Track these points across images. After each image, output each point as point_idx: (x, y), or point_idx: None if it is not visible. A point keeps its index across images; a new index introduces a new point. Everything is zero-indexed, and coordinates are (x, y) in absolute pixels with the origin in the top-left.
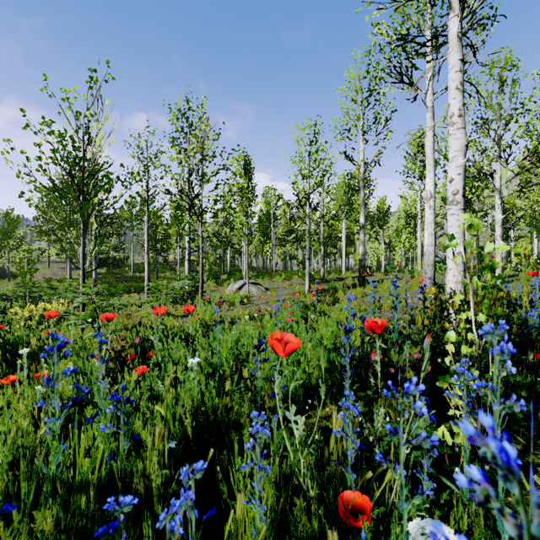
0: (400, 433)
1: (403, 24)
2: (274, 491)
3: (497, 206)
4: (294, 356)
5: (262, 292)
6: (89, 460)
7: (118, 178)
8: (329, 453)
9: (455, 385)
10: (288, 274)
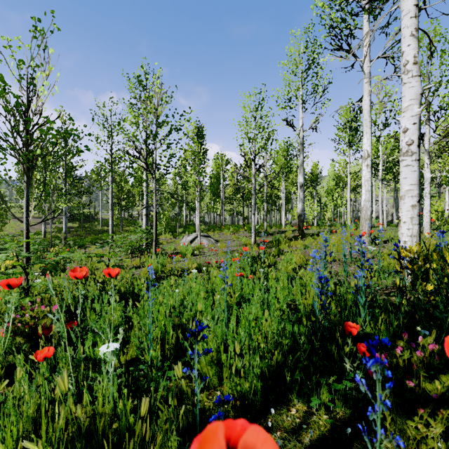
0: None
1: None
2: None
3: (426, 165)
4: (245, 329)
5: (213, 244)
6: None
7: (67, 131)
8: None
9: None
10: (236, 228)
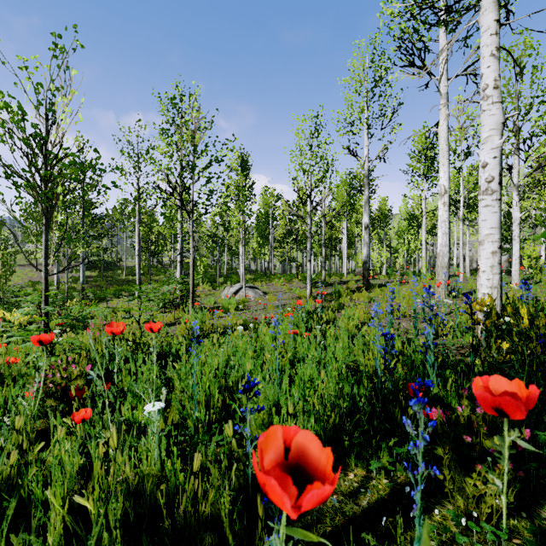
0: None
1: (415, 1)
2: None
3: (515, 203)
4: (300, 390)
5: (260, 296)
6: None
7: (91, 165)
8: None
9: None
10: (288, 277)
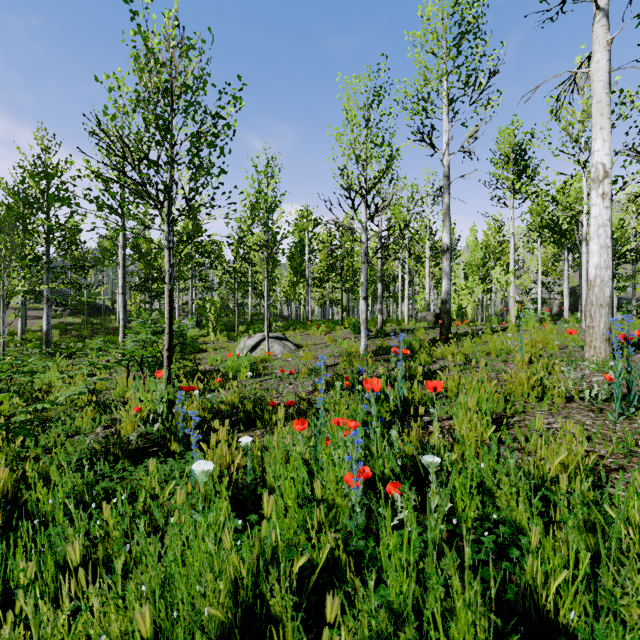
0: None
1: None
2: None
3: None
4: None
5: (291, 351)
6: None
7: None
8: None
9: None
10: (330, 324)
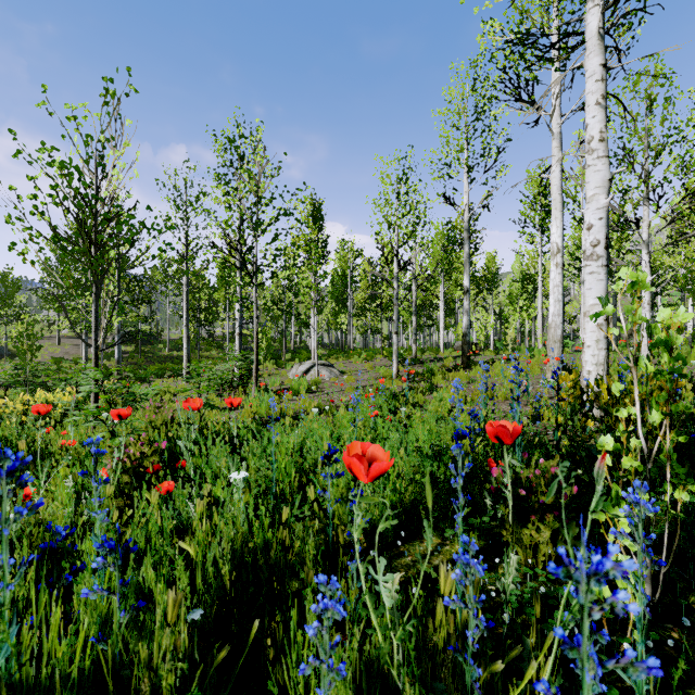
0: (584, 646)
1: (522, 23)
2: (352, 694)
3: (644, 263)
4: None
5: (336, 376)
6: (65, 641)
7: (143, 225)
8: (431, 613)
9: (619, 517)
10: (370, 353)
